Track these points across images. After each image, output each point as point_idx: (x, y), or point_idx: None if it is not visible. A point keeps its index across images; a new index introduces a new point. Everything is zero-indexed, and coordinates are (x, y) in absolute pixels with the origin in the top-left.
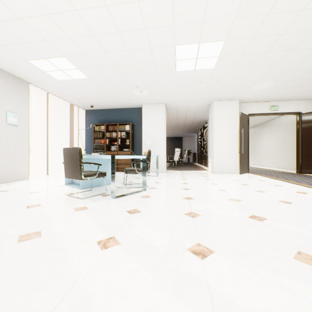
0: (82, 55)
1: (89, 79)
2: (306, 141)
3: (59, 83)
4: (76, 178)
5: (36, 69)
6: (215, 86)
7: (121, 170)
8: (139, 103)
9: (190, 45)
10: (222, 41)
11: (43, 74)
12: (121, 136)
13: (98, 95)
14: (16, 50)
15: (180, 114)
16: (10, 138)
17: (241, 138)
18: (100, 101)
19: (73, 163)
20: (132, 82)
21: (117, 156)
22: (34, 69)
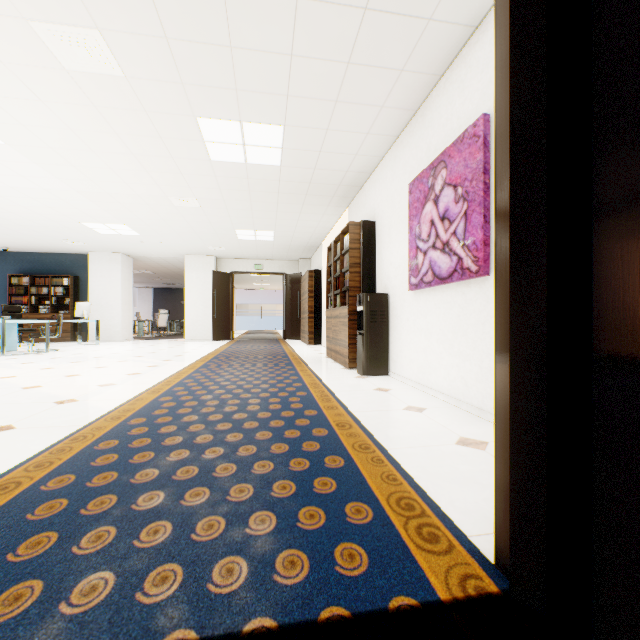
0: None
1: None
2: (289, 305)
3: None
4: None
5: None
6: (165, 245)
7: (56, 340)
8: (84, 250)
9: (95, 223)
10: (123, 224)
11: None
12: (57, 293)
13: (11, 240)
14: None
15: (162, 263)
16: None
17: (214, 300)
18: (18, 245)
19: None
20: (55, 236)
21: (8, 321)
22: None
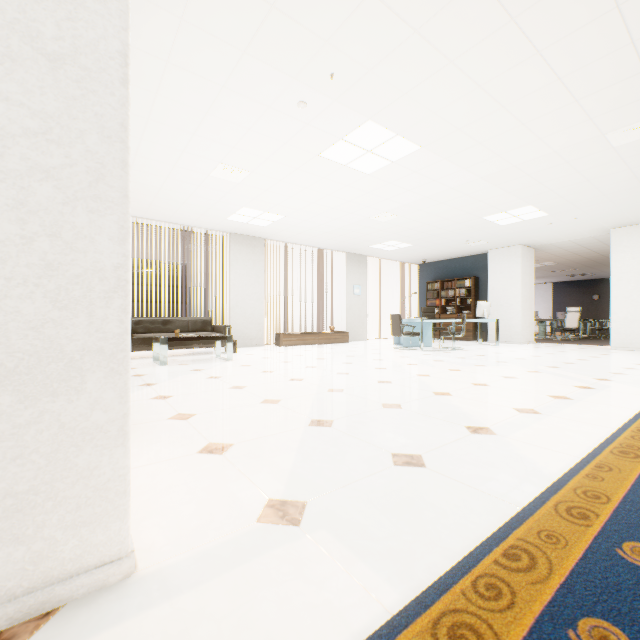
0: (404, 237)
1: (415, 245)
2: None
3: (389, 252)
4: (398, 335)
5: (372, 249)
6: (580, 221)
7: (459, 338)
8: (482, 250)
9: (496, 214)
10: (527, 206)
11: (377, 250)
12: (459, 295)
13: (427, 252)
14: (362, 244)
15: (570, 249)
16: (355, 306)
17: None
18: (432, 255)
19: (396, 325)
20: (458, 239)
21: (424, 320)
22: (371, 249)
